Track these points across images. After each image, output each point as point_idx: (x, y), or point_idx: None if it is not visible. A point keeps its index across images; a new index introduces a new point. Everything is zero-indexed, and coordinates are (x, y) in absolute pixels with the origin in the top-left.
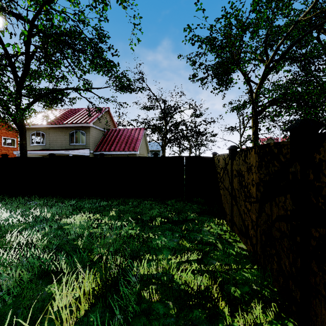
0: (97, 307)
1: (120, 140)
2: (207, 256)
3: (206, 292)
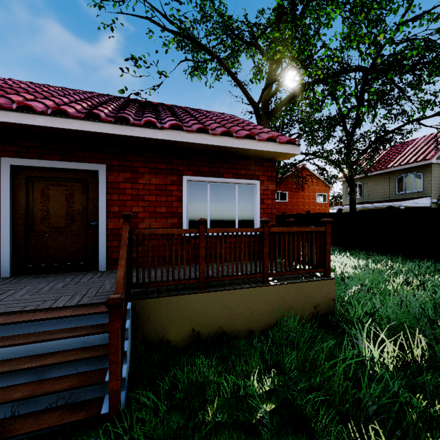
0: None
1: None
2: None
3: None
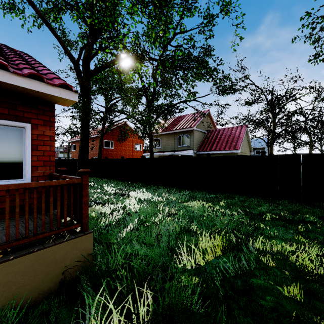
0: (226, 255)
1: (221, 139)
2: None
3: None
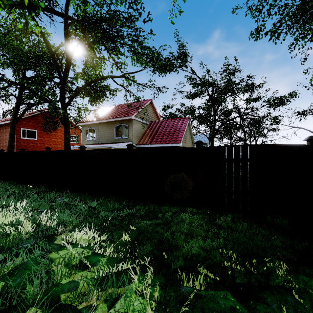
0: None
1: (162, 132)
2: None
3: None
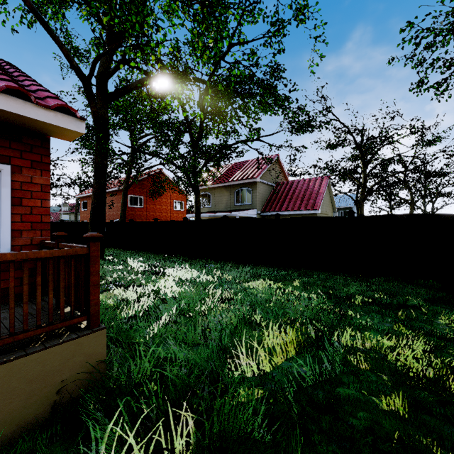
0: (302, 356)
1: (294, 196)
2: (442, 351)
3: (436, 378)
